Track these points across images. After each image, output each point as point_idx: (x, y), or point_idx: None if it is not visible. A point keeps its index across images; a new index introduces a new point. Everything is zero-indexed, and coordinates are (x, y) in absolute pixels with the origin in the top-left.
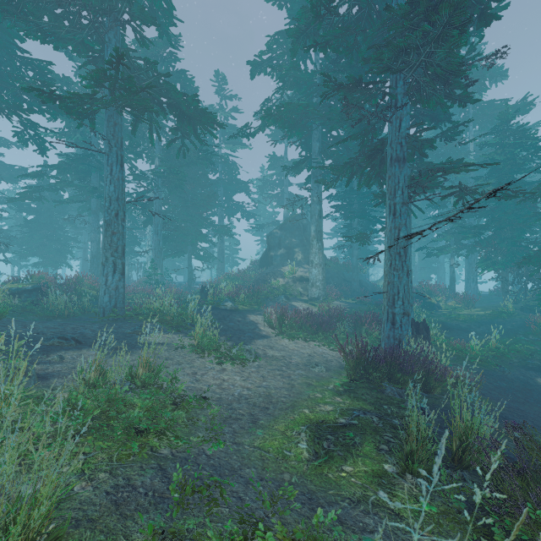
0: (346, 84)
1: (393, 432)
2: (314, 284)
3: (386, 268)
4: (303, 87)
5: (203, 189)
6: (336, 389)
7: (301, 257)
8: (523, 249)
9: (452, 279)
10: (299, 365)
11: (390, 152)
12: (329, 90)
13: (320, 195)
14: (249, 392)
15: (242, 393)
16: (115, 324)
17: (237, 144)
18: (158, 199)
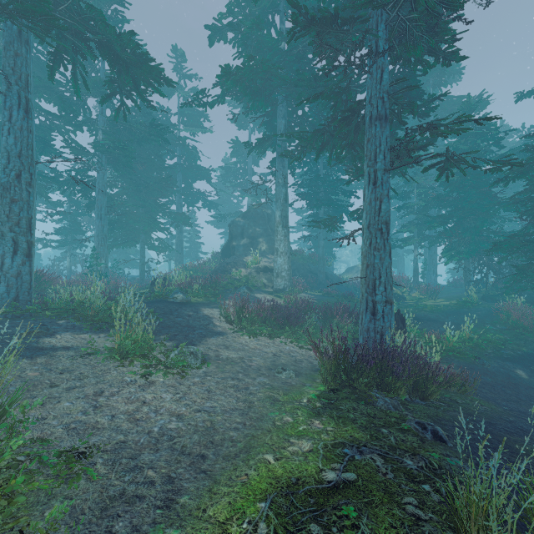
0: (319, 19)
1: (414, 491)
2: (279, 274)
3: (365, 248)
4: (268, 53)
5: (158, 173)
6: (312, 405)
7: (265, 247)
8: (485, 239)
9: (416, 270)
10: (261, 370)
11: (369, 110)
12: (298, 25)
13: (286, 177)
14: (179, 425)
15: (166, 428)
16: (9, 322)
17: (197, 127)
18: (102, 178)
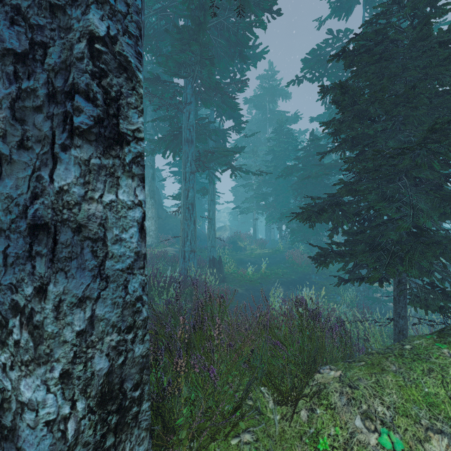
0: (147, 78)
1: None
2: (147, 233)
3: (182, 218)
4: None
5: None
6: None
7: None
8: None
9: (254, 229)
10: None
11: (184, 135)
12: None
13: (153, 161)
14: None
15: None
16: None
17: None
18: None
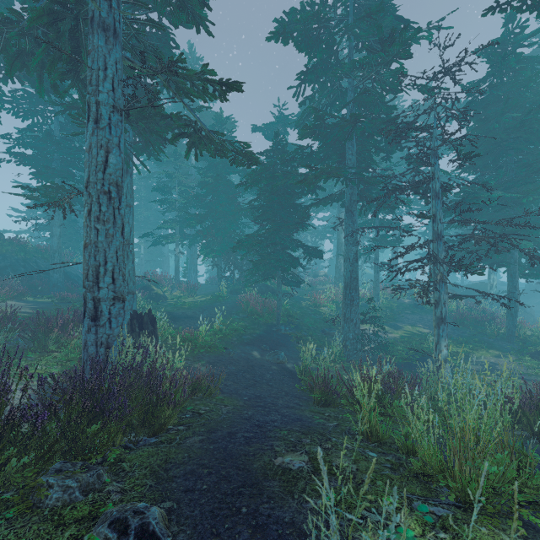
0: None
1: None
2: None
3: (84, 220)
4: None
5: None
6: None
7: None
8: (232, 240)
9: (177, 268)
10: None
11: (91, 11)
12: None
13: None
14: None
15: None
16: None
17: None
18: None
